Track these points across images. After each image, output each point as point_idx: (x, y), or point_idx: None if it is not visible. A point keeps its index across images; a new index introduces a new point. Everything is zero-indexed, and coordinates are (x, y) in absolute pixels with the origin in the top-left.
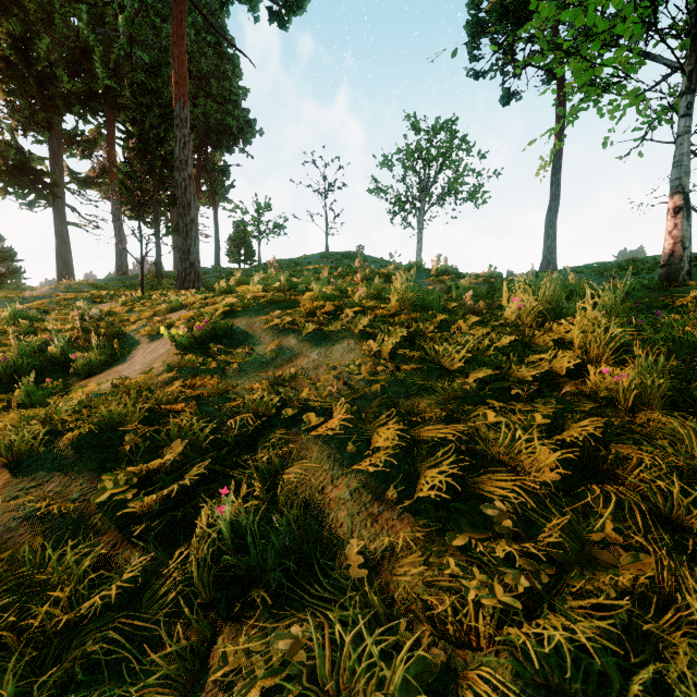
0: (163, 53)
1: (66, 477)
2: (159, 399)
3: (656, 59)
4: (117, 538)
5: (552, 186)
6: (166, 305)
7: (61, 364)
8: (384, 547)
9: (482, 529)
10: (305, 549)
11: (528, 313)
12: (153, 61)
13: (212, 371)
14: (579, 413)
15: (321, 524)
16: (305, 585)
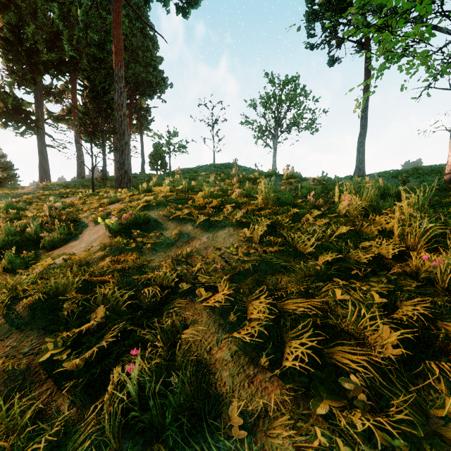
0: (107, 34)
1: (21, 334)
2: (93, 271)
3: (442, 30)
4: (53, 387)
5: (362, 120)
6: (107, 199)
7: (35, 240)
8: (260, 409)
9: (340, 396)
10: (196, 406)
11: (355, 208)
12: (100, 39)
13: (133, 250)
14: (406, 290)
15: (209, 382)
16: (195, 446)
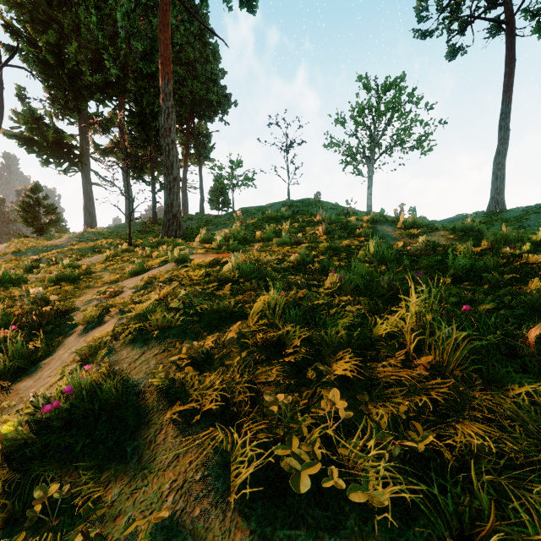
0: (154, 42)
1: None
2: None
3: None
4: None
5: (501, 131)
6: (128, 268)
7: None
8: None
9: None
10: None
11: None
12: (146, 49)
13: None
14: None
15: None
16: None
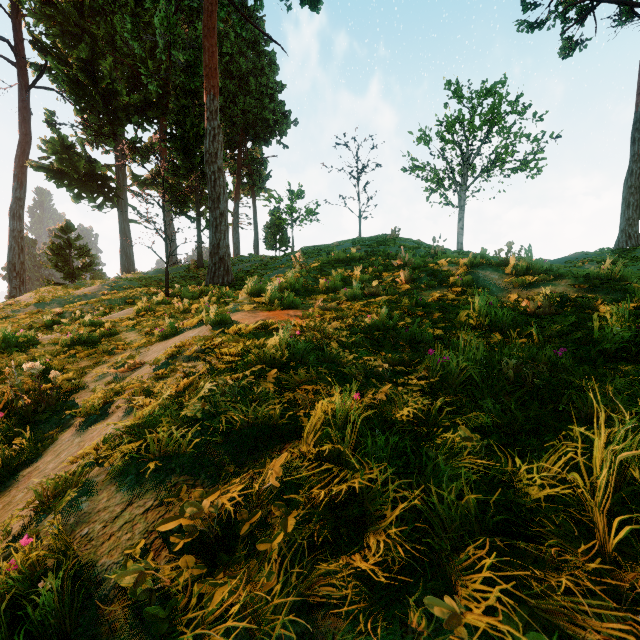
0: (199, 51)
1: None
2: None
3: None
4: None
5: (634, 144)
6: (157, 329)
7: None
8: None
9: None
10: None
11: None
12: (189, 60)
13: None
14: None
15: None
16: None
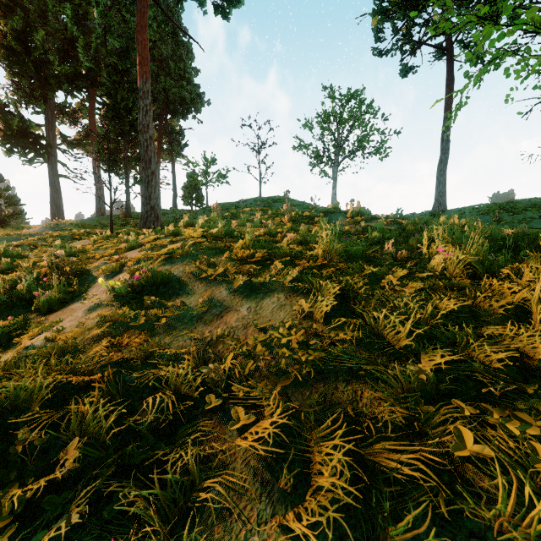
0: (131, 40)
1: None
2: (80, 365)
3: None
4: None
5: (443, 142)
6: (125, 244)
7: (28, 300)
8: None
9: None
10: None
11: (457, 264)
12: (122, 47)
13: (143, 325)
14: None
15: None
16: None
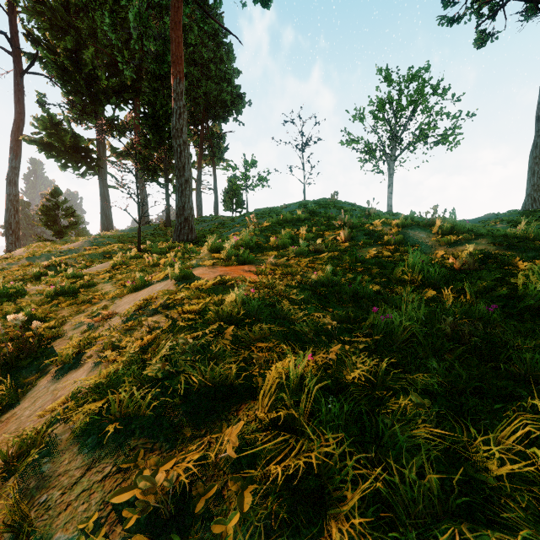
0: (167, 42)
1: None
2: None
3: None
4: None
5: (538, 121)
6: (129, 282)
7: None
8: None
9: None
10: None
11: None
12: (158, 50)
13: None
14: None
15: None
16: None
